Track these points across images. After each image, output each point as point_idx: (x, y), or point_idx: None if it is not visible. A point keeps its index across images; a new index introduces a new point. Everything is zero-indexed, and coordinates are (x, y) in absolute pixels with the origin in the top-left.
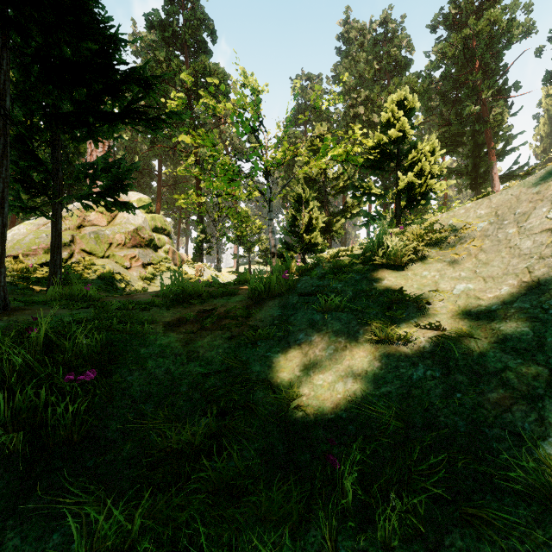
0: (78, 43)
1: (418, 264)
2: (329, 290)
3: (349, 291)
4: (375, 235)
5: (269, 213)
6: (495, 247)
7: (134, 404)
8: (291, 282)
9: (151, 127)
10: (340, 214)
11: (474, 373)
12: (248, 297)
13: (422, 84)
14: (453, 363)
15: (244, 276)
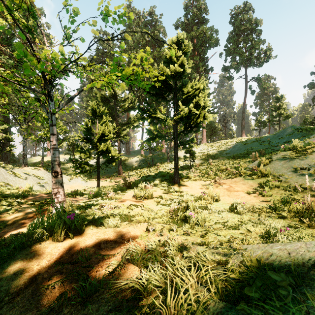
0: None
1: None
2: None
3: None
4: None
5: (51, 127)
6: None
7: None
8: None
9: None
10: (126, 125)
11: None
12: None
13: None
14: None
15: None
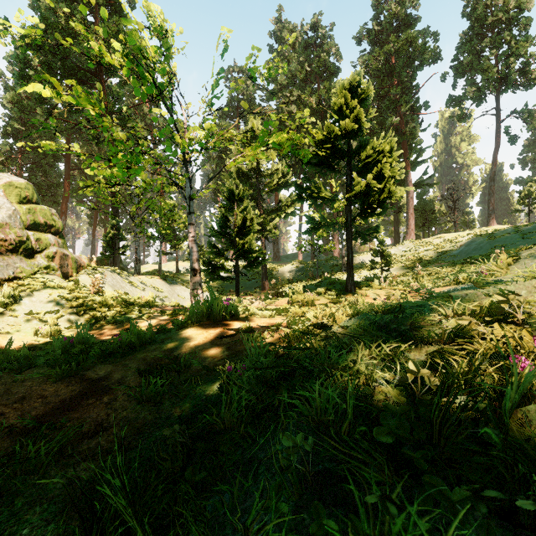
0: None
1: None
2: None
3: None
4: None
5: (189, 215)
6: None
7: None
8: None
9: None
10: (274, 212)
11: None
12: None
13: None
14: None
15: (128, 339)
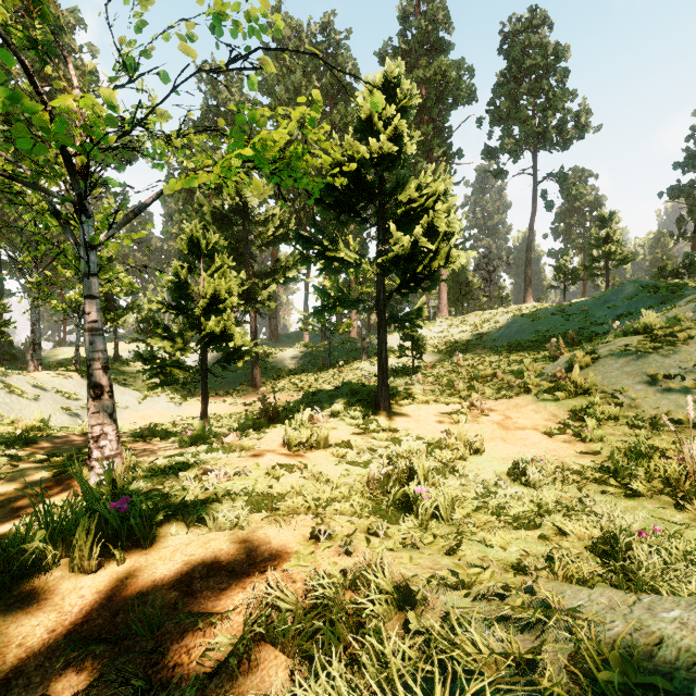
0: None
1: None
2: None
3: None
4: None
5: (85, 279)
6: None
7: None
8: None
9: None
10: (269, 275)
11: None
12: None
13: None
14: None
15: None
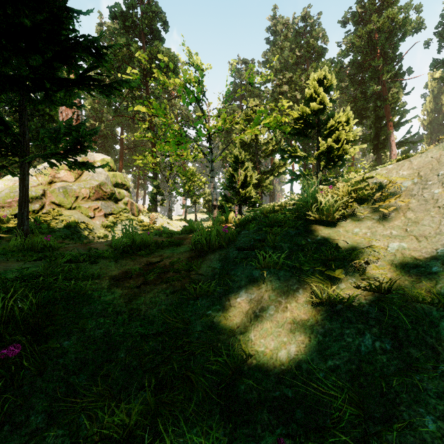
0: (34, 15)
1: (348, 221)
2: (267, 246)
3: (286, 247)
4: (309, 193)
5: (211, 172)
6: (423, 207)
7: (66, 376)
8: (230, 236)
9: (103, 94)
10: (269, 172)
11: (430, 348)
12: (192, 250)
13: (334, 68)
14: (402, 333)
15: (189, 226)
